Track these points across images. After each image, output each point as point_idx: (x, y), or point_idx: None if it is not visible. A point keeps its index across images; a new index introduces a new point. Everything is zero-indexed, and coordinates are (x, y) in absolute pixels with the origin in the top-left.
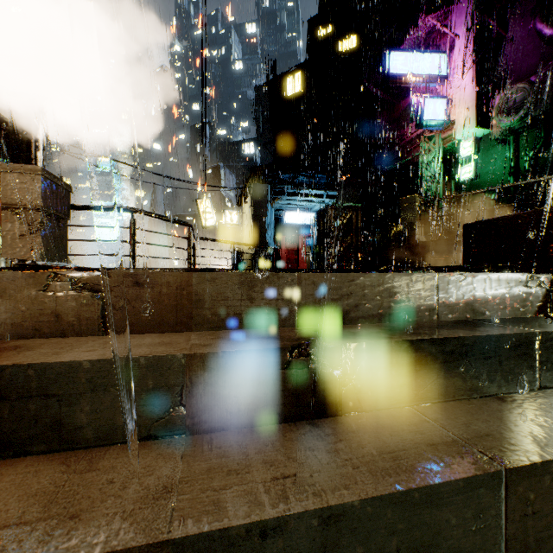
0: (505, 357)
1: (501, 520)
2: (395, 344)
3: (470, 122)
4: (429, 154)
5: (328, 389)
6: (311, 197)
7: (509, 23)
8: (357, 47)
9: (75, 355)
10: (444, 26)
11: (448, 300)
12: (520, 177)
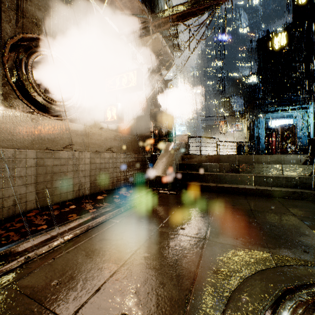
0: (273, 168)
1: (253, 181)
2: (249, 165)
3: None
4: None
5: (237, 170)
6: (288, 111)
7: None
8: None
9: (207, 163)
10: None
11: (272, 160)
12: None
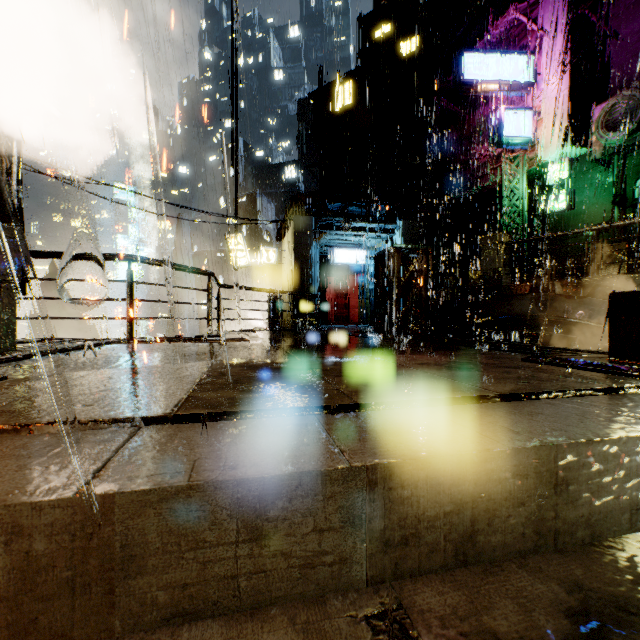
0: None
1: None
2: None
3: (563, 139)
4: (511, 179)
5: None
6: (365, 231)
7: (611, 16)
8: (420, 49)
9: None
10: (530, 20)
11: None
12: (626, 207)
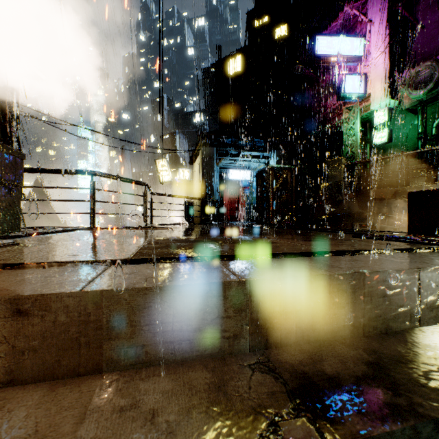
0: None
1: None
2: (413, 429)
3: (384, 94)
4: (349, 122)
5: None
6: (250, 158)
7: (417, 11)
8: (287, 34)
9: None
10: (362, 14)
11: (431, 300)
12: (427, 141)
